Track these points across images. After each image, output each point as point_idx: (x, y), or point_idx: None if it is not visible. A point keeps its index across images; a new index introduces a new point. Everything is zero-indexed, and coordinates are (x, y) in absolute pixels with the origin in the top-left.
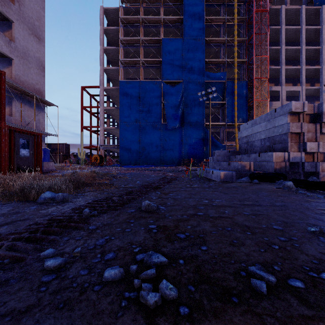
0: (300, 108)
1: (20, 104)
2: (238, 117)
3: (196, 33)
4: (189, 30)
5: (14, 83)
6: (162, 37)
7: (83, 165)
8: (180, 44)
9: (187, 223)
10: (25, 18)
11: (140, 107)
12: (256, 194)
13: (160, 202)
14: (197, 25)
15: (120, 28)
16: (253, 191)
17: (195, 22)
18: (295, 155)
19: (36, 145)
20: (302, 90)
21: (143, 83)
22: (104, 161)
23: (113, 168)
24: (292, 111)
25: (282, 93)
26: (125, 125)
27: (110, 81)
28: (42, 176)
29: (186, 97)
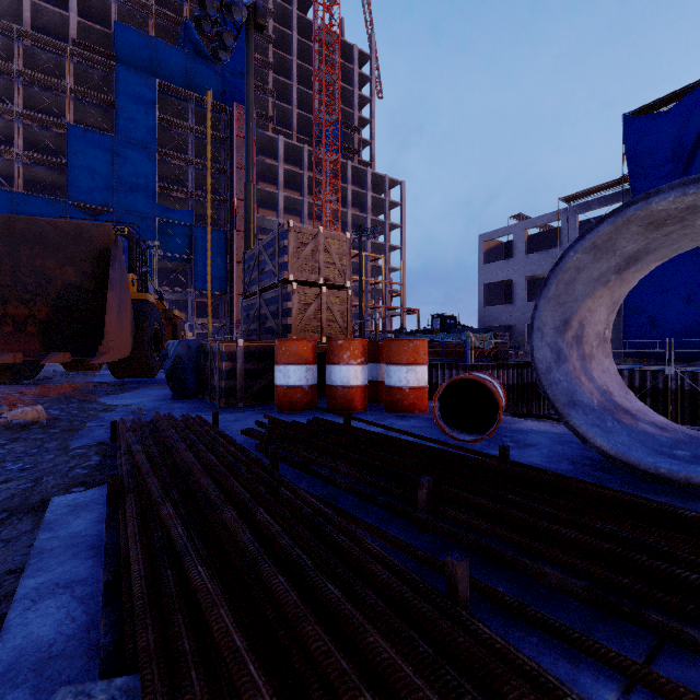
0: None
1: None
2: (214, 283)
3: (140, 135)
4: (126, 126)
5: None
6: (69, 122)
7: None
8: (108, 146)
9: None
10: None
11: None
12: None
13: None
14: (142, 122)
15: None
16: None
17: (139, 117)
18: None
19: None
20: None
21: (22, 196)
22: None
23: None
24: None
25: None
26: None
27: None
28: None
29: None
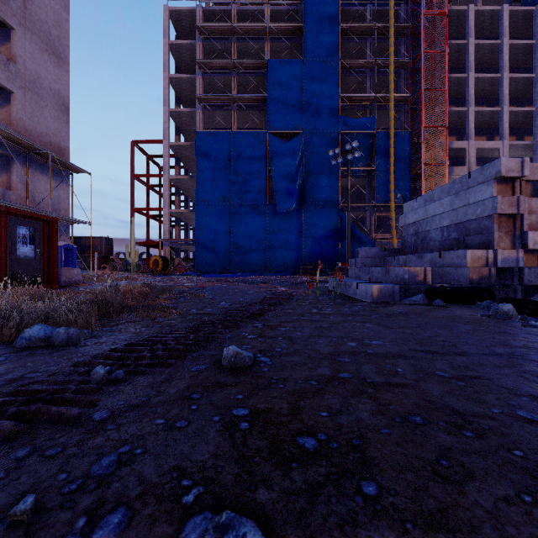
0: (516, 171)
1: (26, 169)
2: (396, 193)
3: (325, 51)
4: (313, 46)
5: (14, 132)
6: (268, 58)
7: (134, 274)
8: (297, 70)
9: (319, 401)
10: (34, 23)
11: (232, 176)
12: (446, 328)
13: (261, 346)
14: (326, 37)
15: (197, 42)
16: (440, 323)
17: (324, 33)
18: (507, 255)
19: (47, 239)
20: (503, 148)
21: (236, 134)
22: (171, 266)
23: (185, 278)
24: (501, 176)
25: (470, 153)
26: (206, 205)
27: (181, 132)
28: (53, 293)
29: (308, 159)
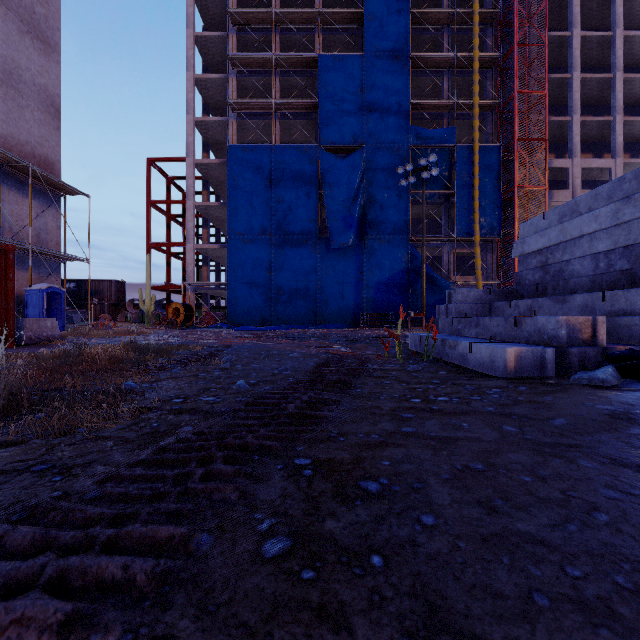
0: None
1: None
2: (481, 223)
3: (391, 43)
4: (376, 37)
5: None
6: (320, 53)
7: (149, 326)
8: (357, 68)
9: None
10: None
11: (273, 203)
12: None
13: None
14: (393, 26)
15: (229, 34)
16: None
17: (390, 21)
18: None
19: None
20: (616, 167)
21: (278, 150)
22: (198, 317)
23: (211, 332)
24: None
25: (574, 173)
26: (241, 239)
27: (211, 149)
28: None
29: (370, 181)
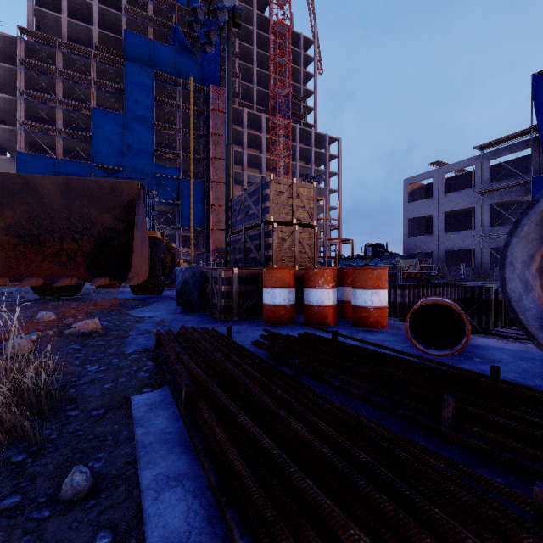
0: None
1: None
2: (195, 221)
3: (143, 113)
4: (133, 106)
5: None
6: (93, 106)
7: None
8: (120, 122)
9: None
10: None
11: None
12: None
13: None
14: (144, 103)
15: (18, 69)
16: None
17: (142, 99)
18: None
19: None
20: None
21: (61, 161)
22: None
23: None
24: None
25: None
26: None
27: None
28: None
29: None
